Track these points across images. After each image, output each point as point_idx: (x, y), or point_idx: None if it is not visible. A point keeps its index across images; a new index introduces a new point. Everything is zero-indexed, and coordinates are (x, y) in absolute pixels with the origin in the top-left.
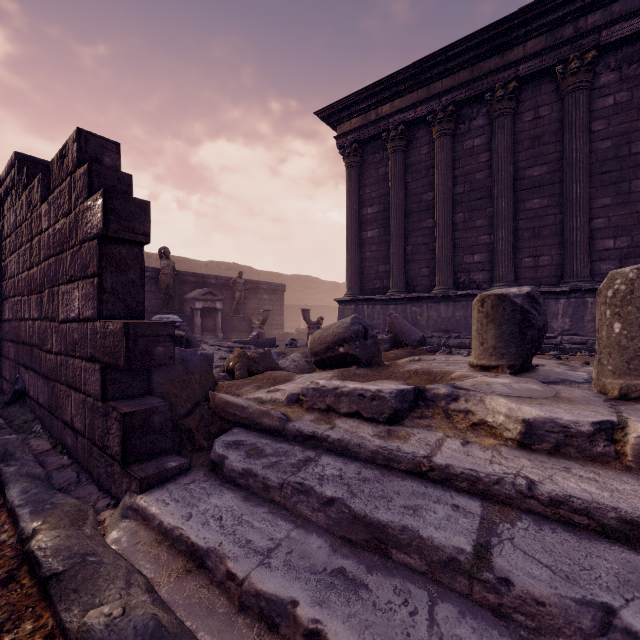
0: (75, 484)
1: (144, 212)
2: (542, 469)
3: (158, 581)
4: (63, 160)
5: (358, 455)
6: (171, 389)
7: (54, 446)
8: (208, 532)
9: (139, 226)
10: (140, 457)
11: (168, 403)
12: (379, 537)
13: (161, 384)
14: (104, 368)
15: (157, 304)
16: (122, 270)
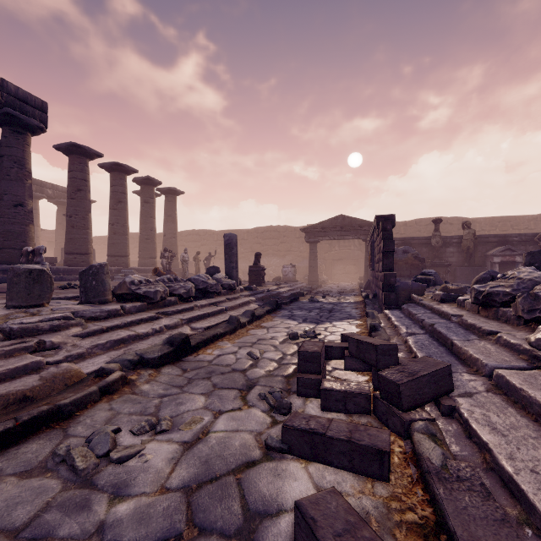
0: (378, 311)
1: (392, 243)
2: (448, 308)
3: (380, 317)
4: (380, 228)
5: (425, 307)
6: (402, 292)
7: (378, 307)
8: (389, 313)
9: (391, 247)
10: (388, 305)
11: (395, 293)
12: (409, 314)
13: (400, 291)
14: (383, 284)
15: (462, 260)
16: (388, 259)
